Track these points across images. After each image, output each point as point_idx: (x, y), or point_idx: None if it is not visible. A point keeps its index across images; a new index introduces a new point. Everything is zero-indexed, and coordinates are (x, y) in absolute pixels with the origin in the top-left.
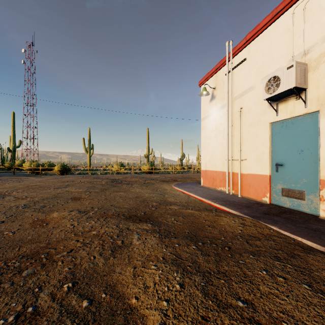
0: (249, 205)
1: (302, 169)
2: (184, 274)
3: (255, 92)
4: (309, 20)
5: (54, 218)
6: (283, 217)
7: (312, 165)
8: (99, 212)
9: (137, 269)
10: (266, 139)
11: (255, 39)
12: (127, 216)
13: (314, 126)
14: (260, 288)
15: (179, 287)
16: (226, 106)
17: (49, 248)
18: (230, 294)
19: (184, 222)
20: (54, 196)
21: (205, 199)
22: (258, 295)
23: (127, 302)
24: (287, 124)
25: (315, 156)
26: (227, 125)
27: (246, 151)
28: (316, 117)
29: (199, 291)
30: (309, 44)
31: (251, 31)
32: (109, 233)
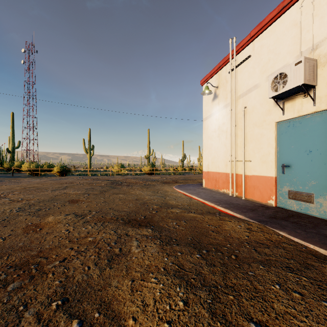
0: (254, 208)
1: (310, 171)
2: (187, 289)
3: (260, 90)
4: (318, 13)
5: (49, 223)
6: (291, 221)
7: (321, 167)
8: (97, 215)
9: (135, 282)
10: (272, 139)
11: (260, 35)
12: (126, 220)
13: (323, 125)
14: (274, 306)
15: (182, 305)
16: (229, 105)
17: (40, 256)
18: (241, 314)
19: (186, 227)
20: (50, 199)
21: (208, 201)
22: (273, 316)
23: (123, 324)
24: (294, 123)
25: (325, 157)
26: (230, 124)
27: (250, 151)
28: (326, 116)
29: (206, 310)
30: (318, 39)
31: (256, 27)
32: (107, 239)
